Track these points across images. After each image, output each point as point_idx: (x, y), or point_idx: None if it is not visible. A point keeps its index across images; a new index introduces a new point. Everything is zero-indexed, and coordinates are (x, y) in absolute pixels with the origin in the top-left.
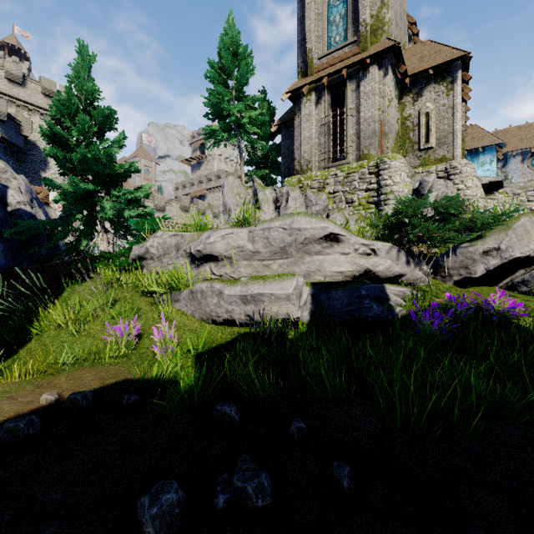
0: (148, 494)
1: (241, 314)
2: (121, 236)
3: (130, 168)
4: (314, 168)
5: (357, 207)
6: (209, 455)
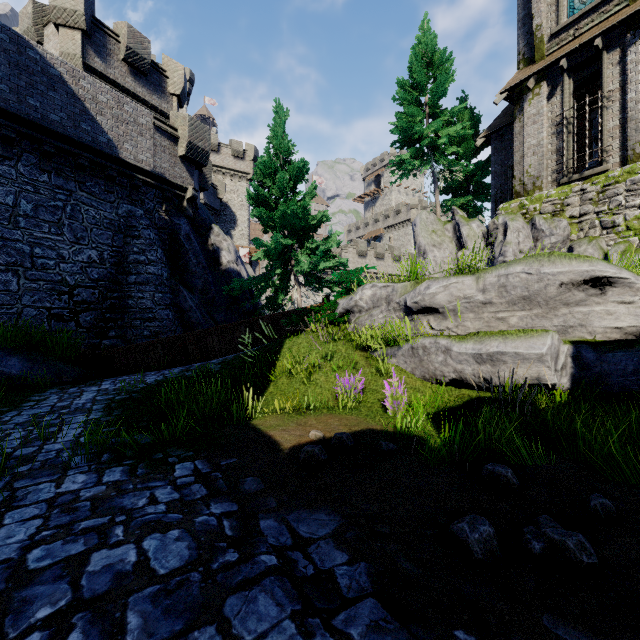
0: (465, 522)
1: (473, 376)
2: (314, 289)
3: (322, 218)
4: (544, 186)
5: (623, 233)
6: (497, 508)
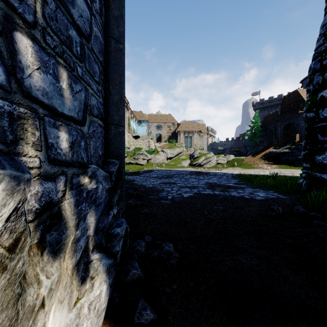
0: None
1: None
2: None
3: None
4: None
5: None
6: None
